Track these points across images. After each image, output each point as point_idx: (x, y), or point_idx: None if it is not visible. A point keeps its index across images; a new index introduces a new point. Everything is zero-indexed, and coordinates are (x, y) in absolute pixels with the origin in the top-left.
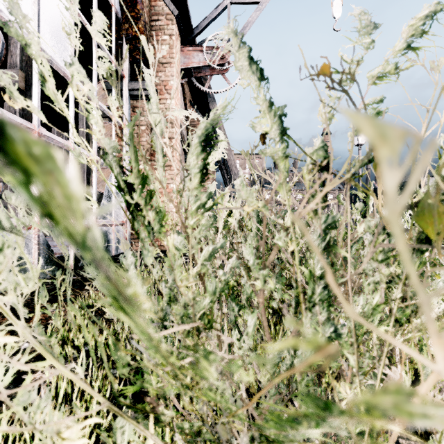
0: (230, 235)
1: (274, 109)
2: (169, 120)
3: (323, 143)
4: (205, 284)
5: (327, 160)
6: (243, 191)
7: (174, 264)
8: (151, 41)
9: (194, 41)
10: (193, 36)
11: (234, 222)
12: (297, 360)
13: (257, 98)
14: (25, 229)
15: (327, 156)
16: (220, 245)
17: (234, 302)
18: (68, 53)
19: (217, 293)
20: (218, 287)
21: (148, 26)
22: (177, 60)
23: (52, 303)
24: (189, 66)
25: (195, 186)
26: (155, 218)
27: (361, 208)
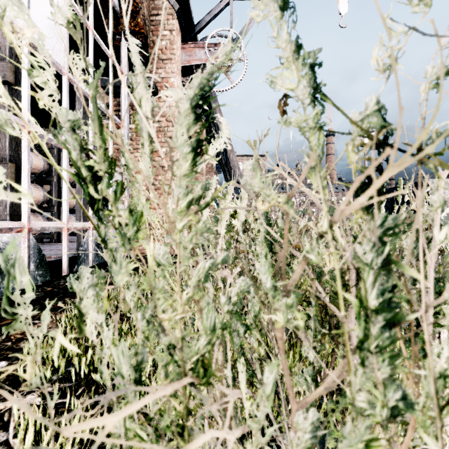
0: (234, 240)
1: (303, 54)
2: (170, 118)
3: (379, 105)
4: (201, 309)
5: (385, 130)
6: (255, 179)
7: (154, 287)
8: (151, 37)
9: (196, 38)
10: (195, 33)
11: (238, 224)
12: (343, 442)
13: (278, 39)
14: (13, 233)
15: (386, 124)
16: (222, 259)
17: (239, 322)
18: (61, 45)
19: (217, 331)
20: (218, 322)
21: (148, 21)
22: (178, 57)
23: (39, 313)
24: (190, 63)
25: (186, 172)
26: (129, 219)
27: (441, 203)
